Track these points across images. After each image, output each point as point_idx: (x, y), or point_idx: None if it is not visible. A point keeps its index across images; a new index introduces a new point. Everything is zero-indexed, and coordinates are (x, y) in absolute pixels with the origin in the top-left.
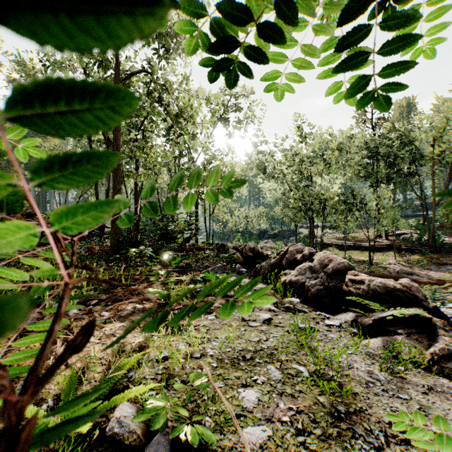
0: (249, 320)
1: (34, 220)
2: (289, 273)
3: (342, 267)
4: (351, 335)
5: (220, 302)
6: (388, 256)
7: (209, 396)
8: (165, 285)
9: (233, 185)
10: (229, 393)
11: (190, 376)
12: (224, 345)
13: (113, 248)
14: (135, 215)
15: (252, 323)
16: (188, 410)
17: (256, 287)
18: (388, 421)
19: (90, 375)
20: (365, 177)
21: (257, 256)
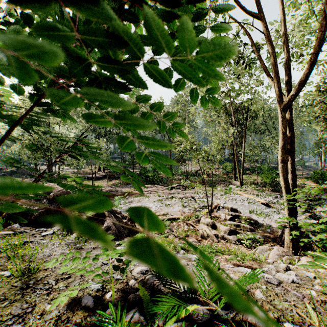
0: None
1: None
2: None
3: (61, 193)
4: (58, 236)
5: None
6: (104, 182)
7: None
8: None
9: None
10: None
11: None
12: None
13: None
14: None
15: None
16: None
17: None
18: (62, 273)
19: None
20: (91, 131)
21: None
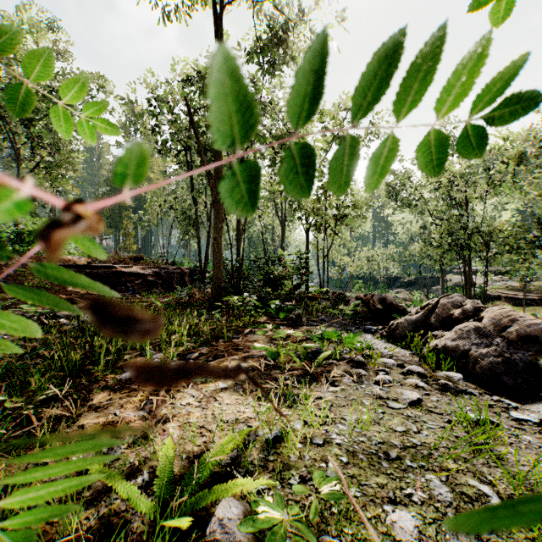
0: (387, 398)
1: (140, 264)
2: (442, 336)
3: (534, 331)
4: None
5: (344, 369)
6: None
7: (340, 508)
8: (272, 341)
9: (486, 130)
10: (370, 510)
11: (314, 475)
12: (354, 430)
13: (214, 295)
14: (238, 258)
15: (392, 404)
16: (311, 524)
17: (392, 352)
18: None
19: (188, 447)
20: None
21: (390, 309)
